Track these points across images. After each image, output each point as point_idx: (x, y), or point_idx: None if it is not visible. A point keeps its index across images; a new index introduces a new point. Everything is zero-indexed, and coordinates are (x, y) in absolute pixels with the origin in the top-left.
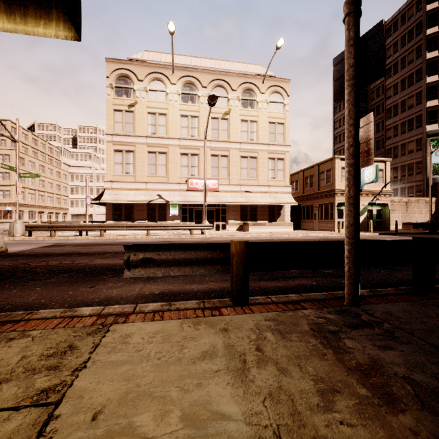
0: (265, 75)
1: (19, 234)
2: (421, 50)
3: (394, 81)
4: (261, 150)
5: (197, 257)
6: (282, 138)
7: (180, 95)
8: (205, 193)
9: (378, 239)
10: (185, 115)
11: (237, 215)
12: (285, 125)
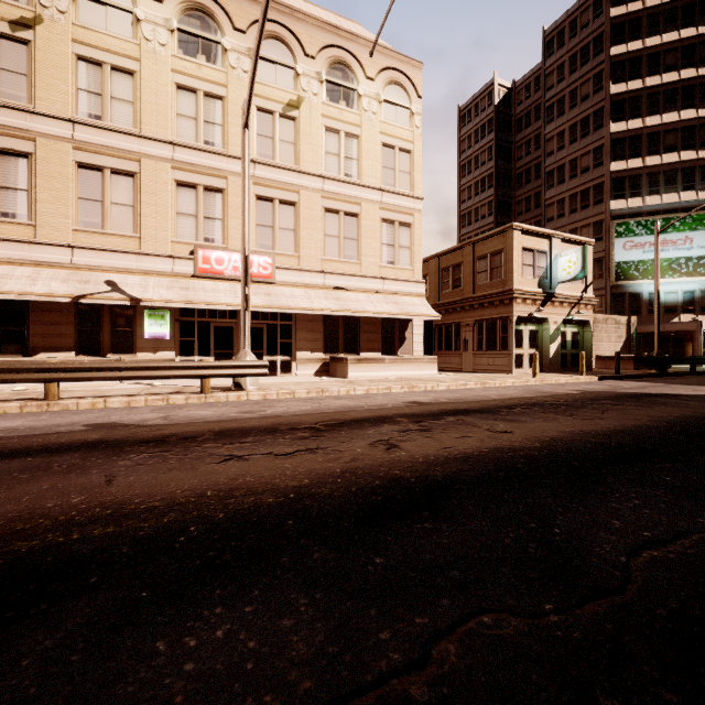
0: (376, 38)
1: None
2: (602, 79)
3: (558, 128)
4: (368, 201)
5: None
6: (409, 181)
7: (174, 32)
8: (245, 274)
9: (649, 391)
10: (189, 87)
11: (317, 341)
12: (412, 156)
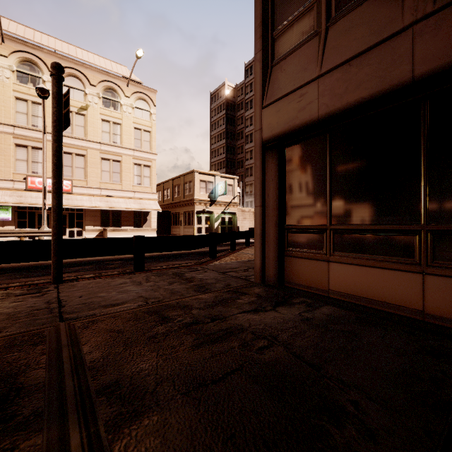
0: (129, 79)
1: None
2: None
3: (250, 114)
4: (126, 154)
5: None
6: (149, 145)
7: (14, 72)
8: (44, 194)
9: None
10: (23, 99)
11: (97, 221)
12: (151, 134)
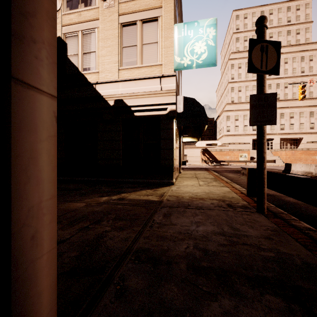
0: None
1: None
2: None
3: None
4: None
5: None
6: None
7: None
8: None
9: None
10: None
11: None
12: None
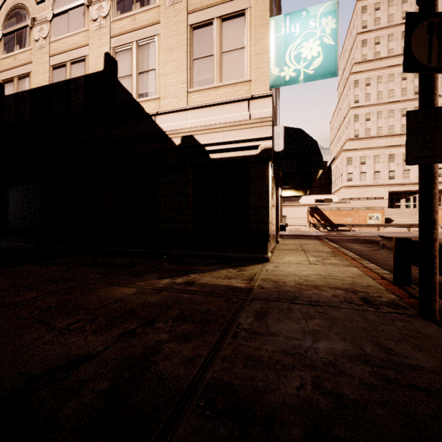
0: None
1: None
2: None
3: None
4: None
5: None
6: None
7: None
8: None
9: None
10: None
11: None
12: None
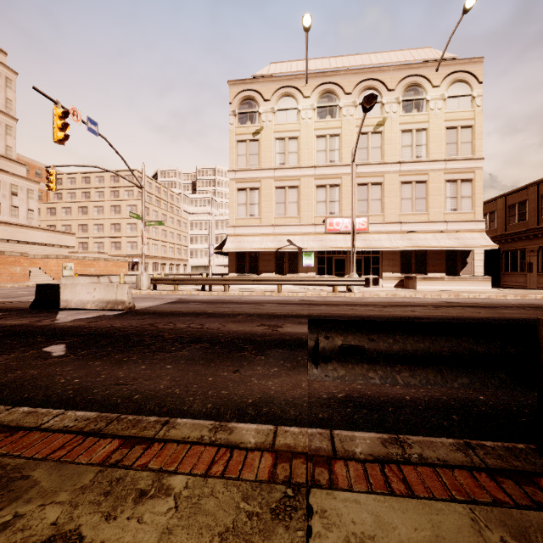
0: (440, 59)
1: (145, 287)
2: None
3: None
4: (434, 170)
5: (454, 350)
6: (470, 148)
7: (315, 109)
8: (353, 235)
9: None
10: (322, 135)
11: (396, 266)
12: (473, 129)
